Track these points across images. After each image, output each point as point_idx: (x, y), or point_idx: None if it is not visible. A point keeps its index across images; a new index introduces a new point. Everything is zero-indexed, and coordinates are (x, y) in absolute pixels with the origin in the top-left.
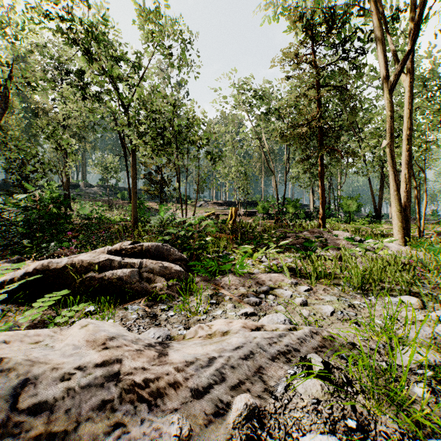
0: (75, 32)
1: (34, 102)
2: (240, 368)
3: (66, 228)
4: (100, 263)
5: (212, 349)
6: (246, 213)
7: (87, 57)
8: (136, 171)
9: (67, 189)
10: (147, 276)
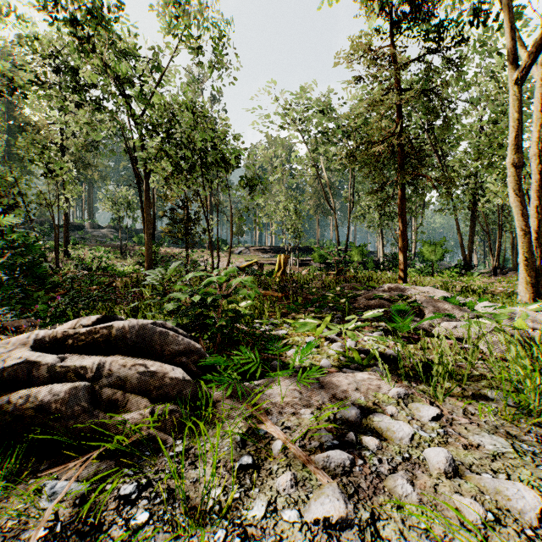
0: (61, 8)
1: (19, 116)
2: None
3: (55, 282)
4: (7, 371)
5: None
6: (298, 263)
7: (80, 46)
8: (154, 206)
9: (65, 230)
10: (110, 396)
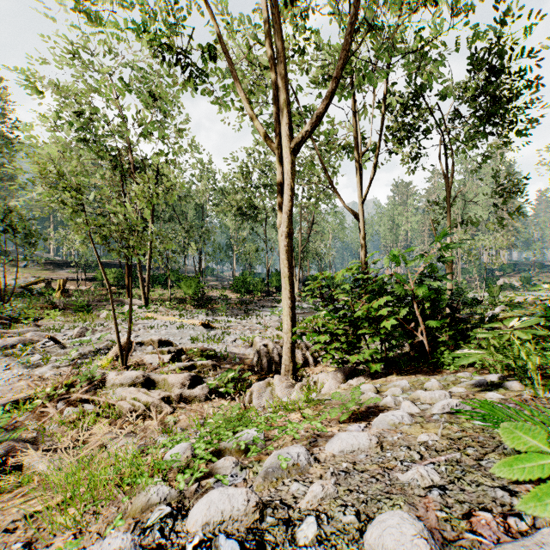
0: None
1: None
2: (25, 332)
3: None
4: None
5: (19, 330)
6: (85, 280)
7: None
8: None
9: None
10: None
